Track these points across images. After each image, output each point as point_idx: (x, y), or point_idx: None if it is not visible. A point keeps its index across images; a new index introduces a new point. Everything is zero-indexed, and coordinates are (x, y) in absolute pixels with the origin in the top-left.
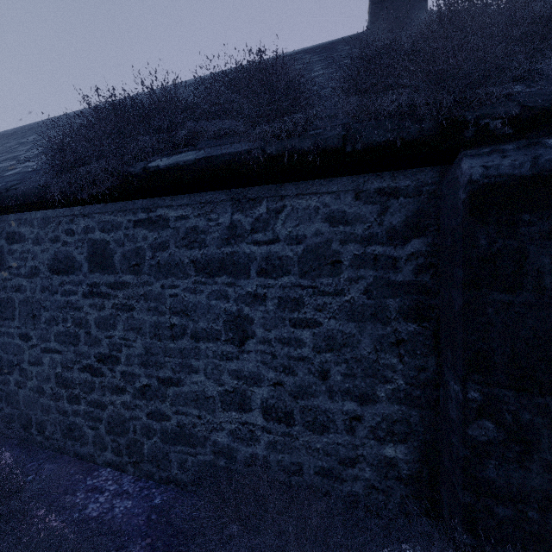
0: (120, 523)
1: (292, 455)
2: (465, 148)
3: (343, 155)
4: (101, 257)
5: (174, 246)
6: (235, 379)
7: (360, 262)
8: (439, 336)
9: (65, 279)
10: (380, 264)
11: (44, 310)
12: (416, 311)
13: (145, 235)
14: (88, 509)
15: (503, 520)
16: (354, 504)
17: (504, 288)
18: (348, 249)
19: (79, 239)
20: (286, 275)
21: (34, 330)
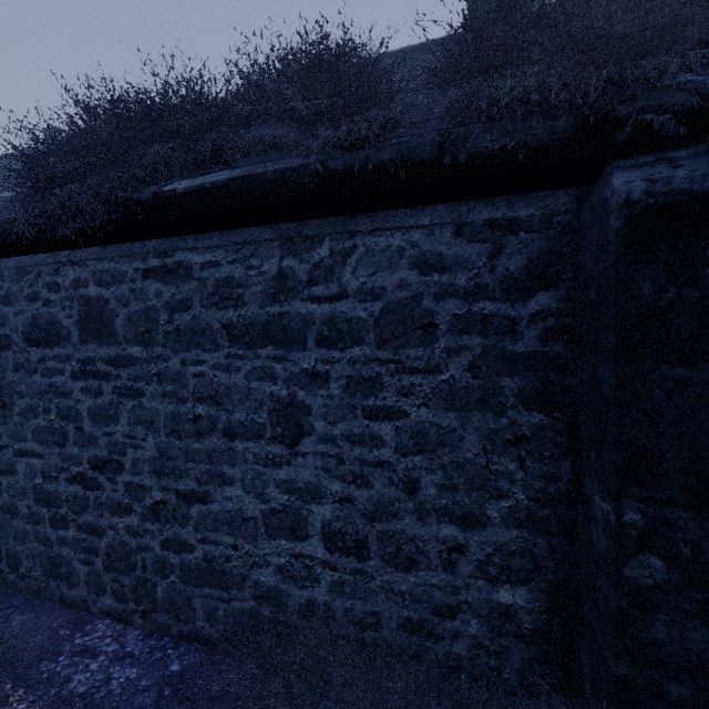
0: (117, 704)
1: (366, 602)
2: (616, 158)
3: (439, 170)
4: (97, 321)
5: (199, 305)
6: (286, 492)
7: (462, 326)
8: (576, 431)
9: (48, 353)
10: (492, 328)
11: (18, 397)
12: (543, 395)
13: (158, 289)
14: (72, 682)
15: (677, 703)
16: (454, 671)
17: (679, 359)
18: (445, 307)
19: (67, 296)
20: (358, 345)
21: (5, 425)
